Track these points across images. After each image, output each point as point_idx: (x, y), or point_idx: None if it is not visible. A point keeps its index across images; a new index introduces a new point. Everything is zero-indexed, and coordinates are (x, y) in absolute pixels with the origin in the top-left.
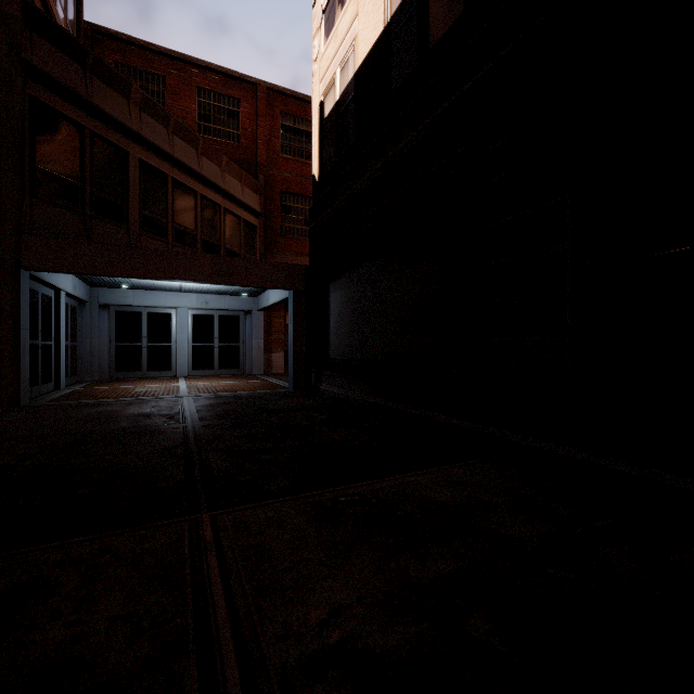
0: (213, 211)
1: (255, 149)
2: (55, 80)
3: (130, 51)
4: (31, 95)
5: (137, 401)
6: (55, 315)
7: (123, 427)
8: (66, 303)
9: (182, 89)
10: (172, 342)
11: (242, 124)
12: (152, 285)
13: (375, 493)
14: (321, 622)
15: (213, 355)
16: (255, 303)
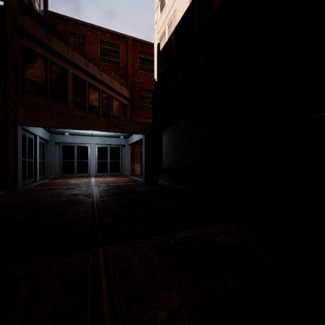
0: (107, 98)
1: (127, 68)
2: (33, 36)
3: (69, 24)
4: (22, 43)
5: (71, 188)
6: (34, 147)
7: (63, 200)
8: (39, 141)
9: (93, 41)
10: (88, 159)
11: (120, 57)
12: (79, 133)
13: (189, 238)
14: (164, 321)
15: (107, 166)
16: (127, 141)
